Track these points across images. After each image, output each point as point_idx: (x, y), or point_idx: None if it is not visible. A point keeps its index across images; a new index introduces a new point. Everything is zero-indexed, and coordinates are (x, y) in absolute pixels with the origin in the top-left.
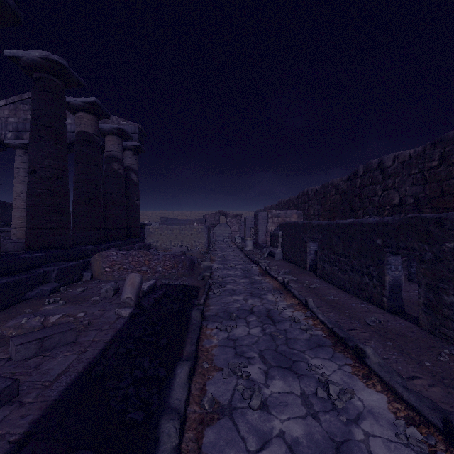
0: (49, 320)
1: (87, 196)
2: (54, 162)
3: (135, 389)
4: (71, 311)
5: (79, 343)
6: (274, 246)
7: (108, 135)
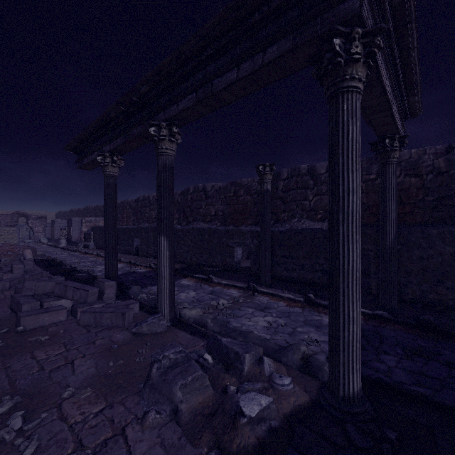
0: None
1: None
2: None
3: None
4: None
5: None
6: (88, 241)
7: None
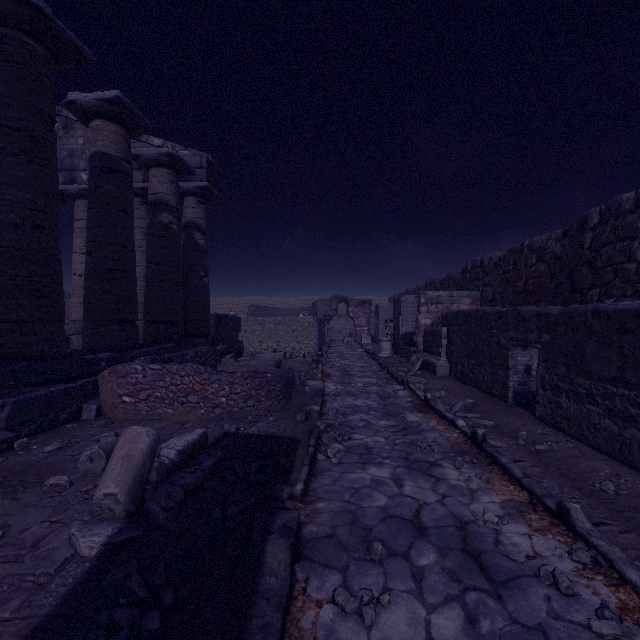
0: None
1: (107, 266)
2: (26, 195)
3: None
4: None
5: None
6: (433, 352)
7: (154, 167)
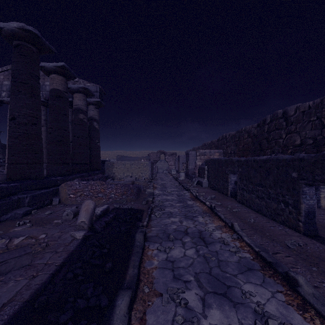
0: (13, 242)
1: (58, 139)
2: (30, 111)
3: (75, 322)
4: (35, 232)
5: (33, 267)
6: (202, 177)
7: (76, 93)
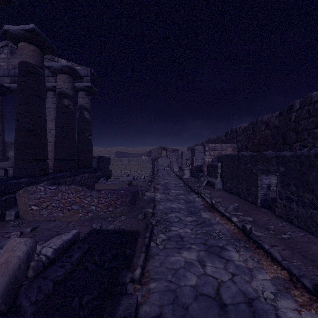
0: None
1: (28, 127)
2: None
3: None
4: None
5: None
6: (213, 176)
7: (59, 74)
